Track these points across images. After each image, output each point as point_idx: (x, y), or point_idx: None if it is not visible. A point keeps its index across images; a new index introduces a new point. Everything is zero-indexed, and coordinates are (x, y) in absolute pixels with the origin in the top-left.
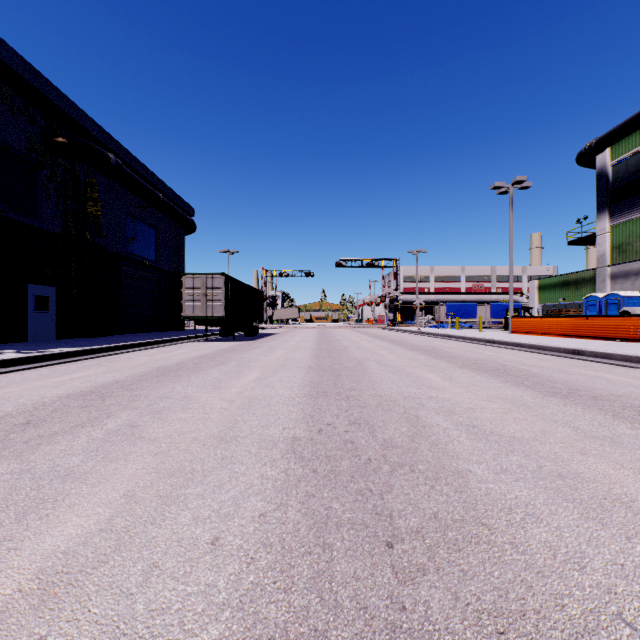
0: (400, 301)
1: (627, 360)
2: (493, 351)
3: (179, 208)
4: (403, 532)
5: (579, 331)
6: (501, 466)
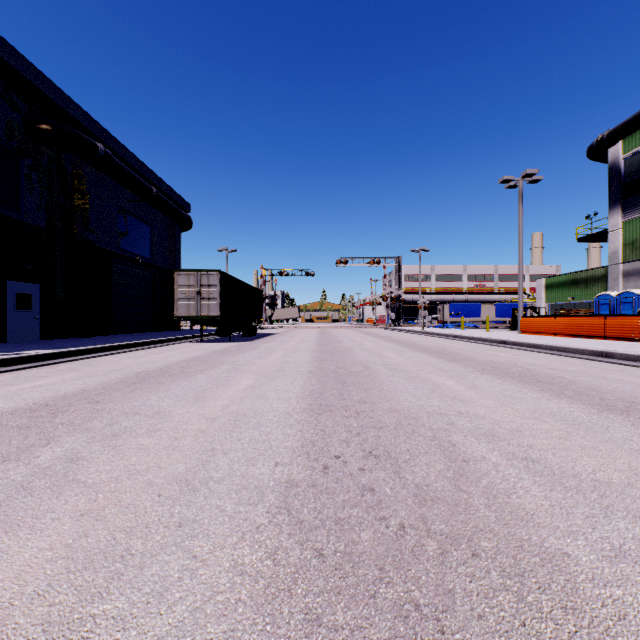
0: (402, 300)
1: None
2: (509, 353)
3: (174, 204)
4: None
5: (597, 331)
6: (610, 543)
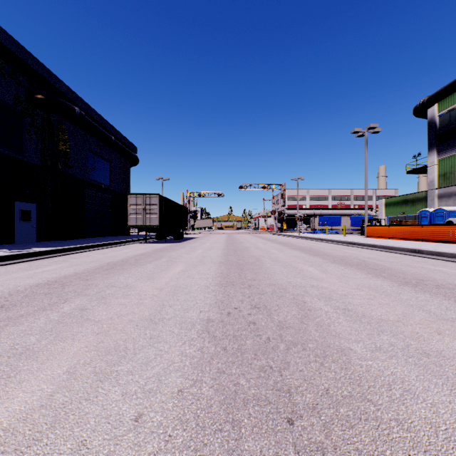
0: (285, 214)
1: (455, 257)
2: (355, 250)
3: (126, 147)
4: (301, 408)
5: (416, 236)
6: (375, 345)
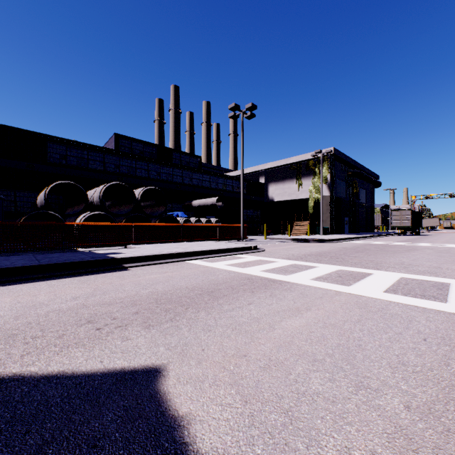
0: None
1: None
2: None
3: (374, 178)
4: None
5: None
6: None
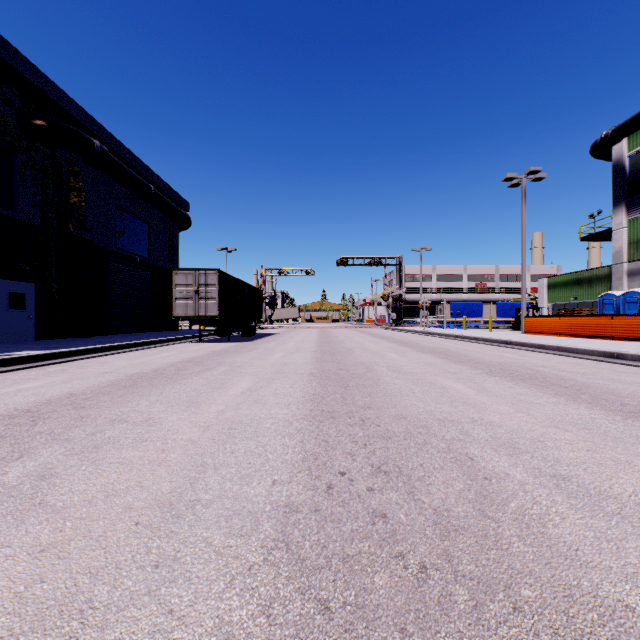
0: (403, 300)
1: None
2: (515, 354)
3: (173, 202)
4: None
5: (603, 331)
6: None
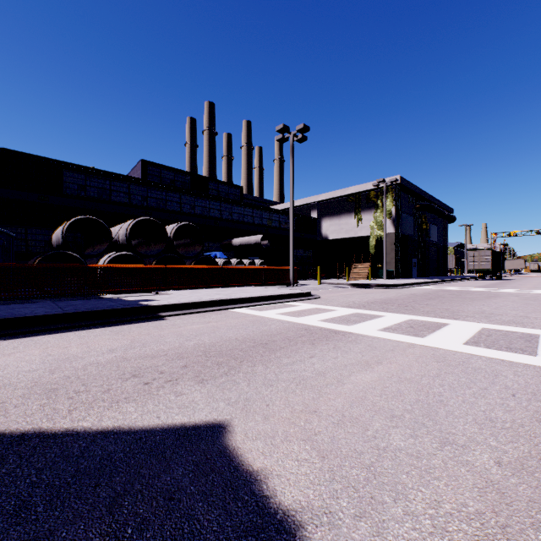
0: None
1: None
2: None
3: (447, 212)
4: None
5: None
6: None
